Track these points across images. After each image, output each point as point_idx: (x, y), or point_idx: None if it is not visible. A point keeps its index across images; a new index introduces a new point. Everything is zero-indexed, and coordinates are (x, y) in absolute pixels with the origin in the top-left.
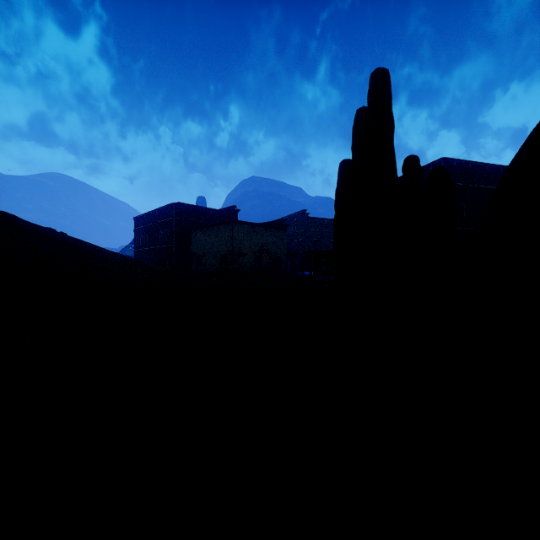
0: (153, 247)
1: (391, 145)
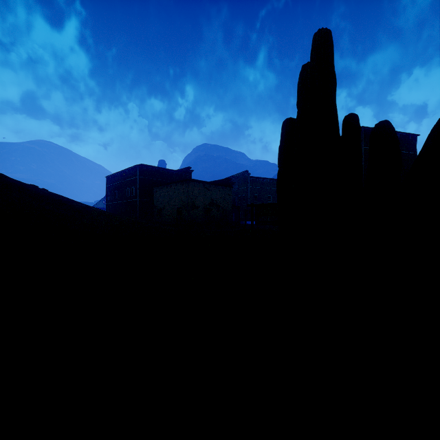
0: (121, 201)
1: (333, 102)
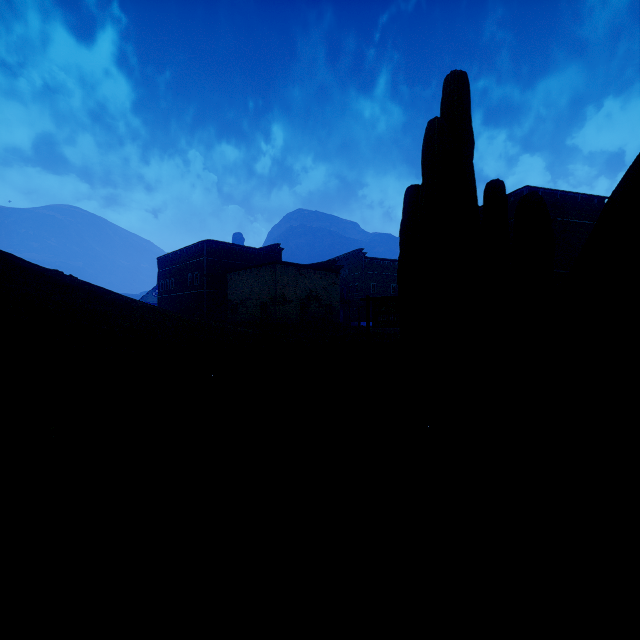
0: (180, 293)
1: (470, 166)
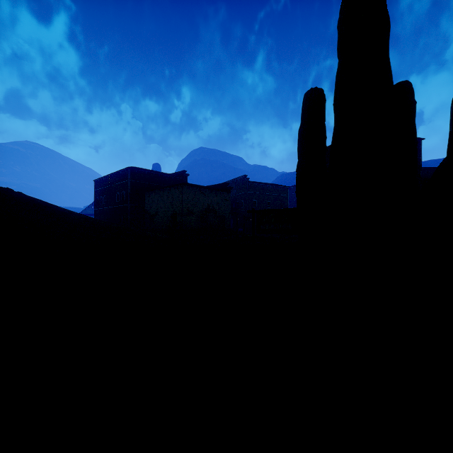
0: (111, 207)
1: (386, 56)
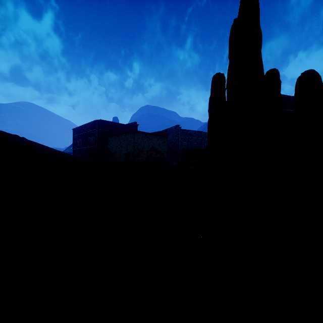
0: (84, 147)
1: (259, 56)
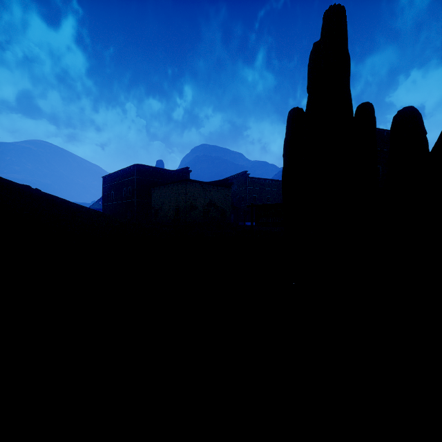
0: (118, 202)
1: (347, 88)
